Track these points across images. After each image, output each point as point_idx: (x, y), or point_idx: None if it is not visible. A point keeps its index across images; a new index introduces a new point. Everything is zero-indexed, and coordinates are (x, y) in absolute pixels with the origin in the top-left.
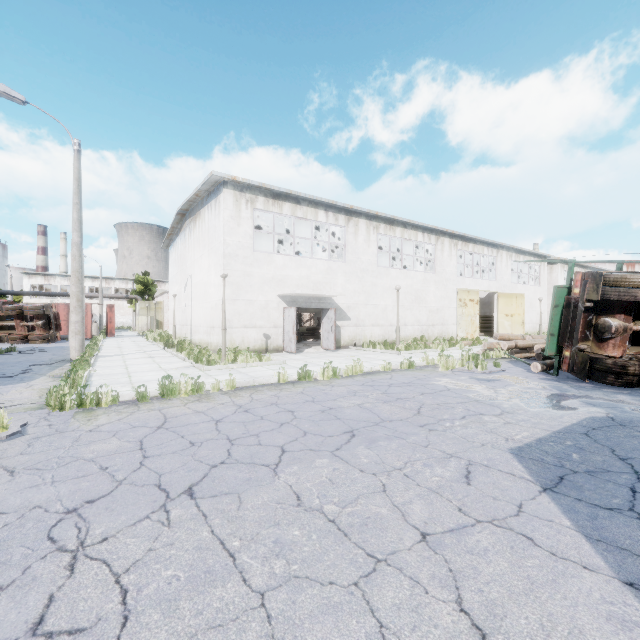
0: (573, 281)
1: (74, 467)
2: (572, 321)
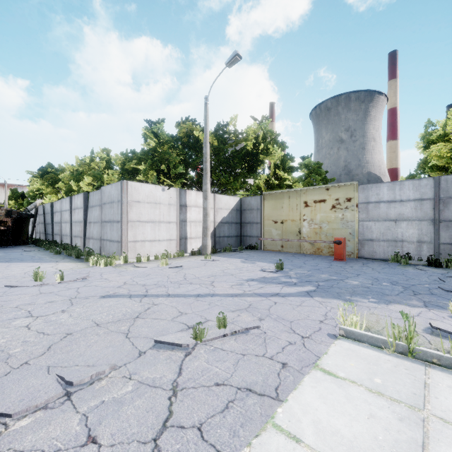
0: None
1: None
2: None
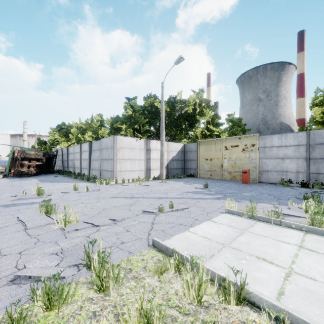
0: (15, 152)
1: None
2: (15, 162)
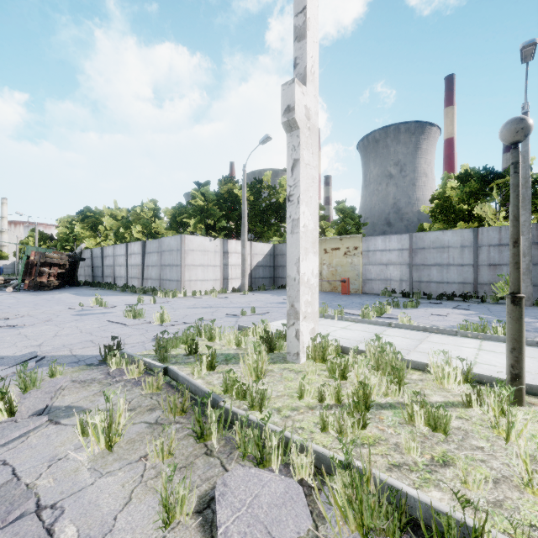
0: (31, 254)
1: (42, 308)
2: (31, 269)
